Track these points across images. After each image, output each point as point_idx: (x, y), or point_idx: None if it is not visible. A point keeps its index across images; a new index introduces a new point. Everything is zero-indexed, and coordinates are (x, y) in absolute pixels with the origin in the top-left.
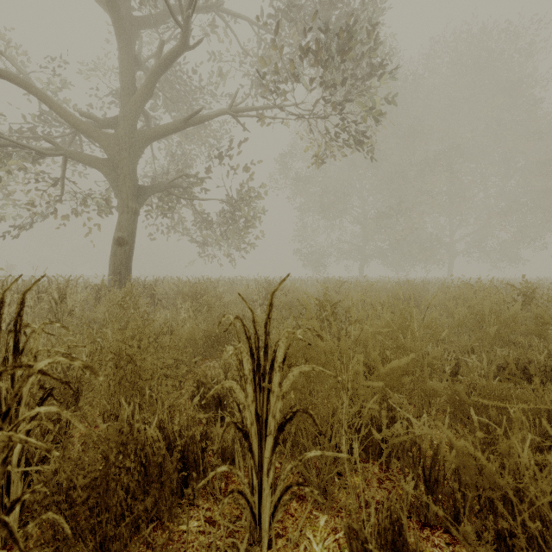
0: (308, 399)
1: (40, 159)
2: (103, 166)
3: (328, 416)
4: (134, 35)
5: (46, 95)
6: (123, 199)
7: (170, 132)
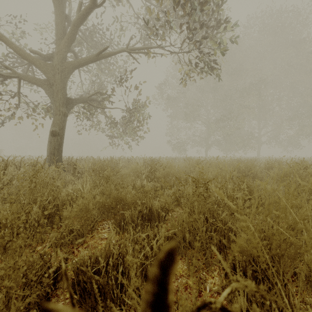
0: None
1: (4, 80)
2: (44, 84)
3: None
4: (65, 0)
5: (2, 35)
6: (56, 106)
7: (88, 62)
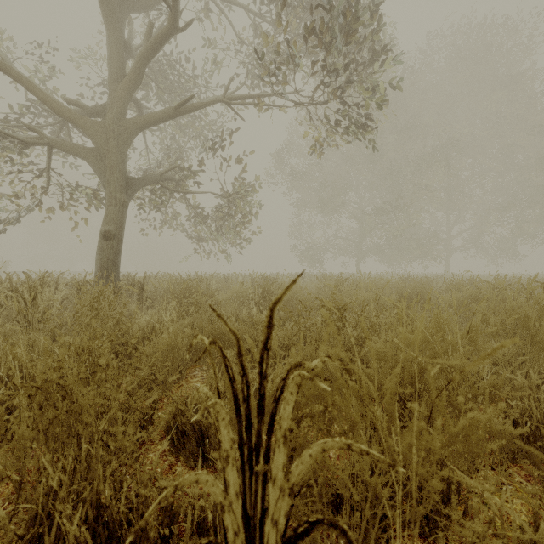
0: (328, 469)
1: (24, 149)
2: (90, 156)
3: (361, 499)
4: (124, 19)
5: (26, 78)
6: (111, 191)
7: (161, 120)
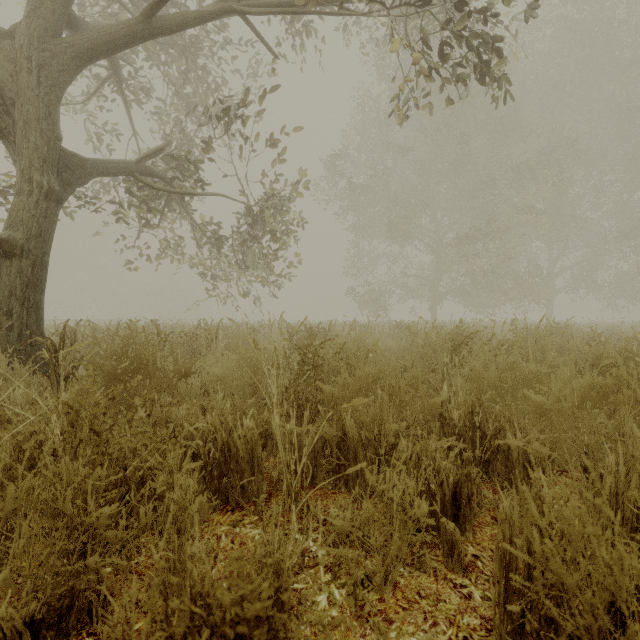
0: None
1: None
2: None
3: None
4: None
5: None
6: (21, 167)
7: (121, 45)
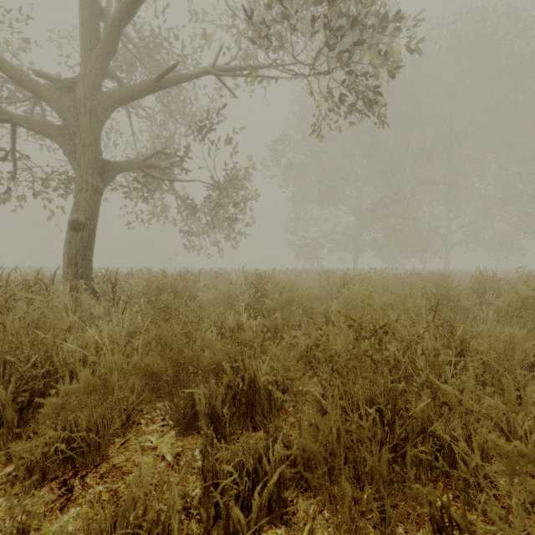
0: None
1: None
2: (58, 135)
3: None
4: None
5: None
6: (81, 174)
7: (140, 94)
